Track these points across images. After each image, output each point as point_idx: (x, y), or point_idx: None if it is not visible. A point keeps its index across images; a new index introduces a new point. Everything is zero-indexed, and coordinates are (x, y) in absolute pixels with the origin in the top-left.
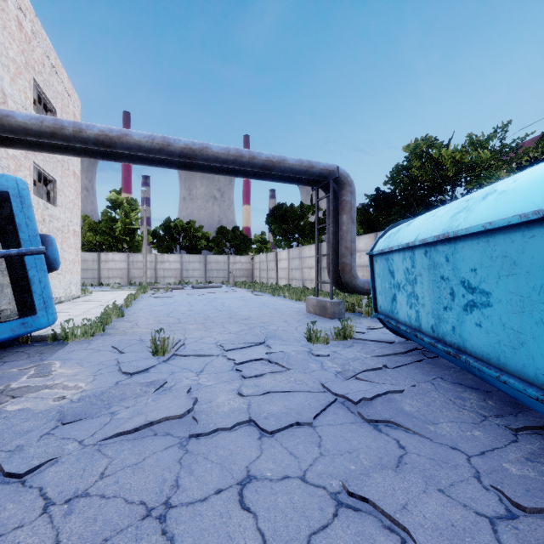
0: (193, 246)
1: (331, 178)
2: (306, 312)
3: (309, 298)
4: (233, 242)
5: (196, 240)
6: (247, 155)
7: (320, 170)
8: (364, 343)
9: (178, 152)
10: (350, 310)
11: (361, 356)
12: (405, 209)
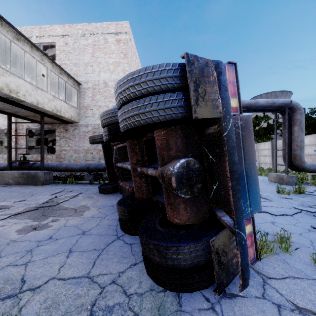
0: None
1: (286, 107)
2: (268, 181)
3: (271, 173)
4: None
5: None
6: None
7: (279, 104)
8: (312, 196)
9: None
10: (299, 181)
11: (312, 201)
12: None
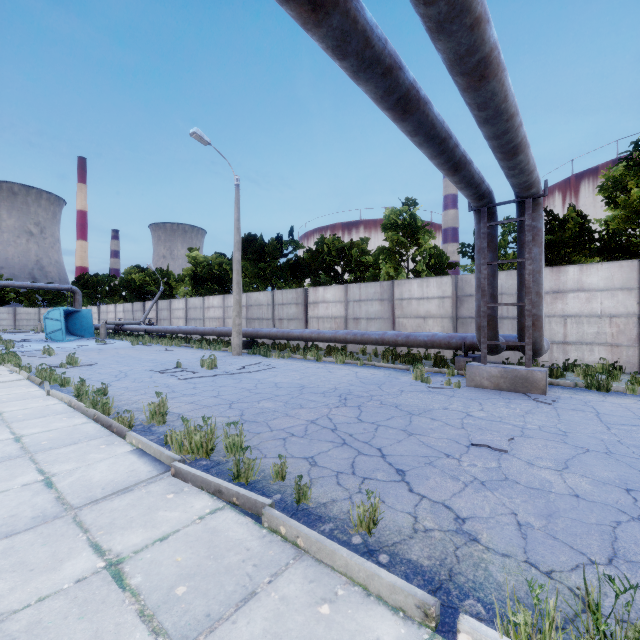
0: (0, 299)
1: (70, 291)
2: None
3: None
4: (46, 297)
5: (4, 294)
6: (31, 285)
7: (64, 288)
8: None
9: (2, 286)
10: None
11: None
12: (133, 294)
